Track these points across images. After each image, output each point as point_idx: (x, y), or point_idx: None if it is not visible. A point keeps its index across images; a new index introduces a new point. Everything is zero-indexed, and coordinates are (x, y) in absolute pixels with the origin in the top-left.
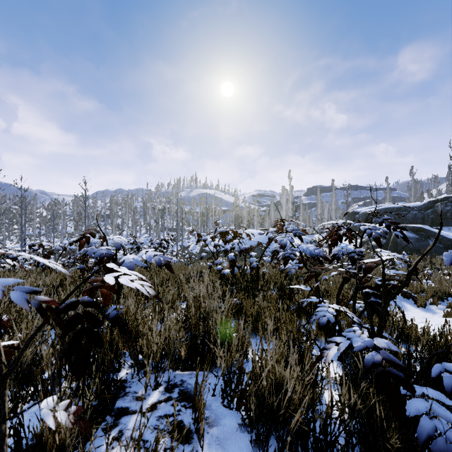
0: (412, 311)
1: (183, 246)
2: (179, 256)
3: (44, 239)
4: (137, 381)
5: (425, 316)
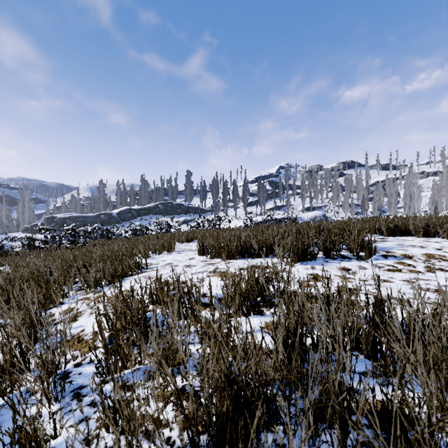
0: None
1: None
2: None
3: None
4: None
5: None
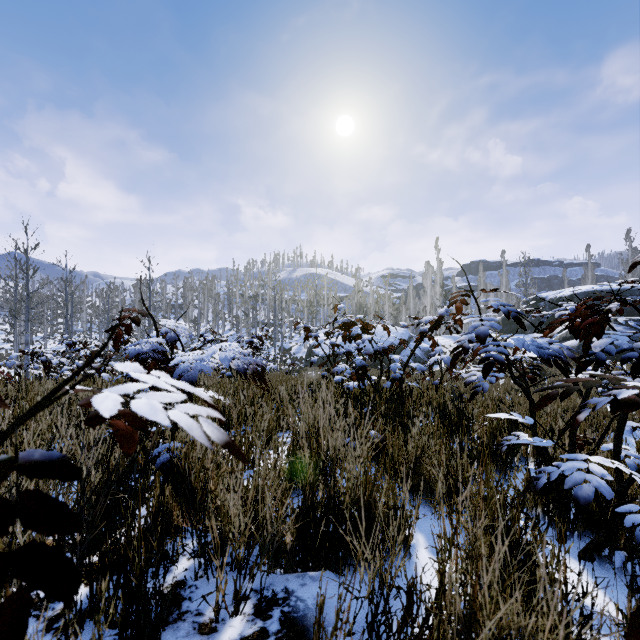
0: None
1: (284, 348)
2: (277, 361)
3: (97, 337)
4: (204, 585)
5: None
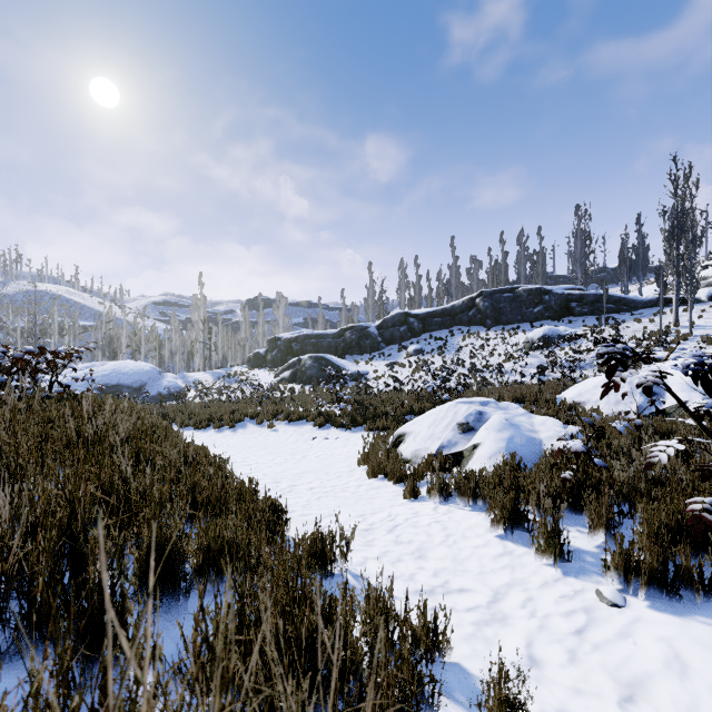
0: (249, 429)
1: None
2: None
3: None
4: None
5: (256, 431)
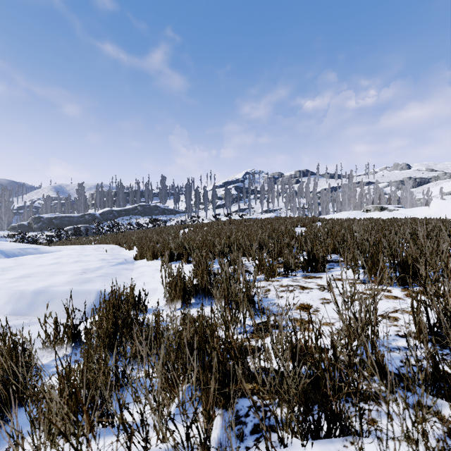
0: None
1: None
2: None
3: None
4: None
5: None
